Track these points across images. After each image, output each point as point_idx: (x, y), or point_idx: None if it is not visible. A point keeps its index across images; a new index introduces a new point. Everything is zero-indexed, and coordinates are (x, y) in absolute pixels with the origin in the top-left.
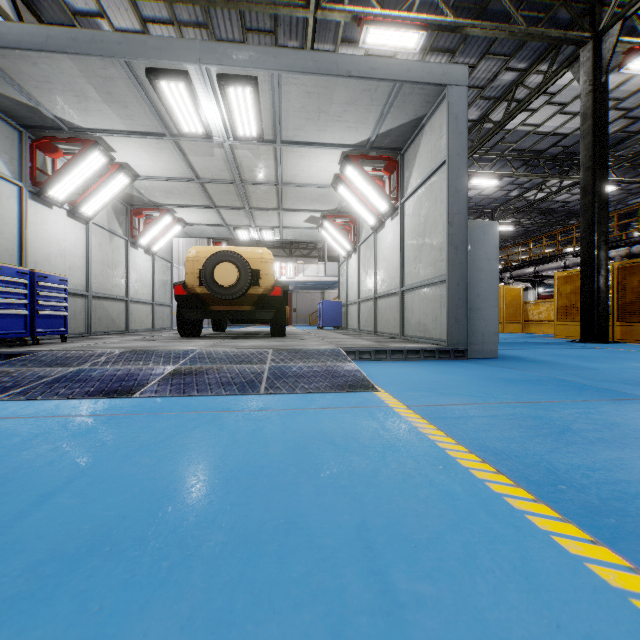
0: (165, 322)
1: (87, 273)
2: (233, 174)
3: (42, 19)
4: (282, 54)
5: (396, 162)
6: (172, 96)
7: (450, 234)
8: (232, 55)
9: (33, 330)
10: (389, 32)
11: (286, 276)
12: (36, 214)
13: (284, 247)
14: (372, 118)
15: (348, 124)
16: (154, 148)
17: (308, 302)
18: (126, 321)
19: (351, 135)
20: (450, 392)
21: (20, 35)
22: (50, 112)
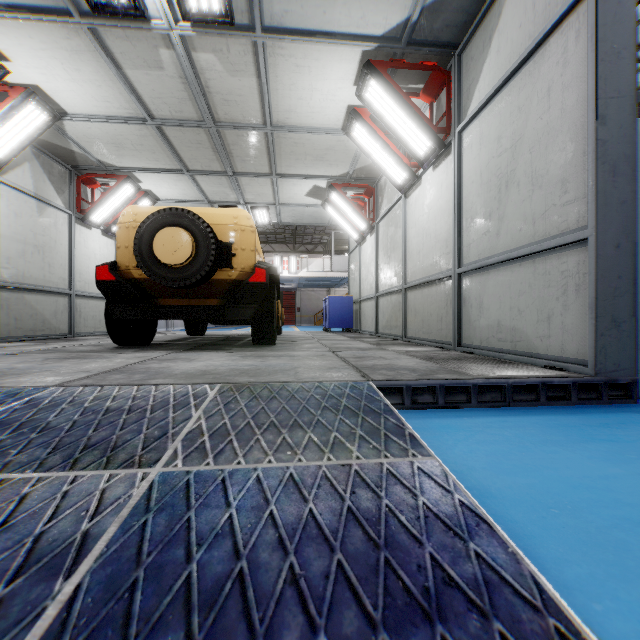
0: None
1: None
2: (200, 109)
3: None
4: None
5: (446, 73)
6: None
7: (600, 140)
8: None
9: None
10: None
11: (288, 271)
12: None
13: (287, 242)
14: None
15: None
16: (66, 51)
17: (313, 301)
18: (70, 322)
19: (378, 11)
20: None
21: None
22: None
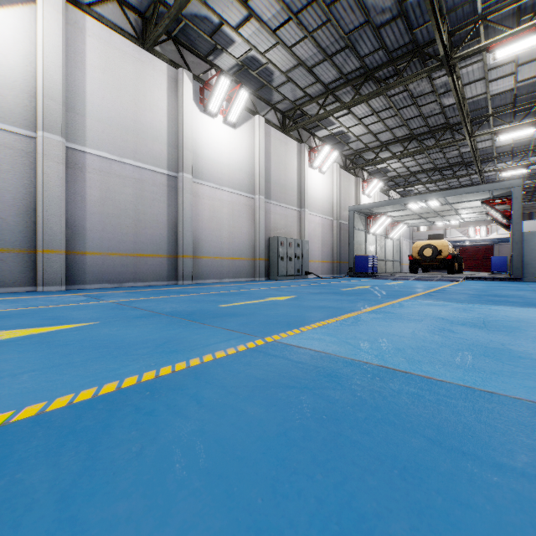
0: (397, 269)
1: (376, 252)
2: (431, 211)
3: (357, 164)
4: (444, 193)
5: (510, 199)
6: (410, 205)
7: (512, 238)
8: (428, 197)
9: (373, 270)
10: (512, 134)
11: (479, 236)
12: (367, 237)
13: None
14: (486, 194)
15: (476, 197)
16: (401, 211)
17: None
18: (385, 268)
19: (480, 197)
20: (476, 282)
21: (376, 204)
22: (374, 212)
